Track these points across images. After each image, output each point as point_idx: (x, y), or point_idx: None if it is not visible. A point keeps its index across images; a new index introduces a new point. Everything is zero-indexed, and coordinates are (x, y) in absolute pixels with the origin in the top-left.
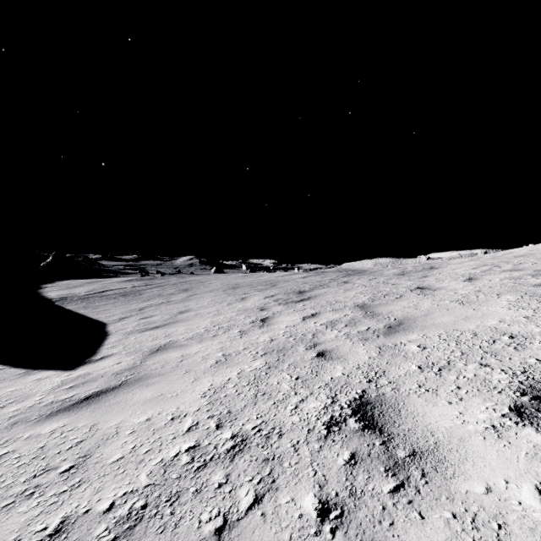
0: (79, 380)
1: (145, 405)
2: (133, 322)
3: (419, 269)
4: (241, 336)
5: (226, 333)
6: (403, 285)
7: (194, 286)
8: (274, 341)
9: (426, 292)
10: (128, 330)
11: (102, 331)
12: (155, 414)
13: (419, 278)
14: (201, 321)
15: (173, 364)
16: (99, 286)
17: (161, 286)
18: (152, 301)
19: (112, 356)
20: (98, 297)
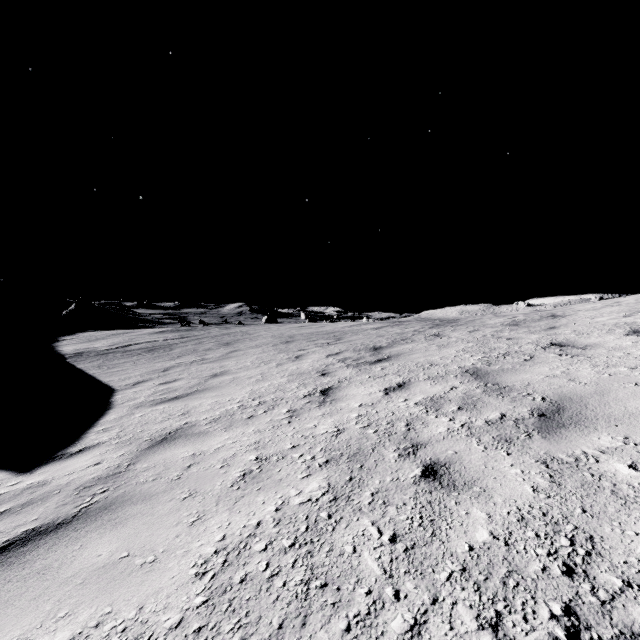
0: (21, 498)
1: (86, 586)
2: (150, 389)
3: (536, 317)
4: (290, 419)
5: (268, 413)
6: (526, 340)
7: (238, 339)
8: (342, 435)
9: (571, 350)
10: (138, 402)
11: (105, 402)
12: (89, 625)
13: (546, 330)
14: (237, 390)
15: (174, 474)
16: (125, 338)
17: (197, 340)
18: (182, 358)
19: (96, 447)
20: (119, 353)
